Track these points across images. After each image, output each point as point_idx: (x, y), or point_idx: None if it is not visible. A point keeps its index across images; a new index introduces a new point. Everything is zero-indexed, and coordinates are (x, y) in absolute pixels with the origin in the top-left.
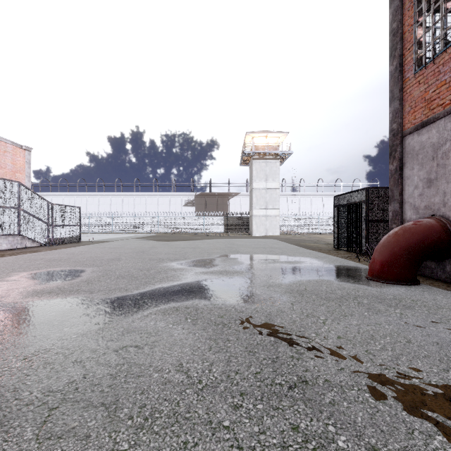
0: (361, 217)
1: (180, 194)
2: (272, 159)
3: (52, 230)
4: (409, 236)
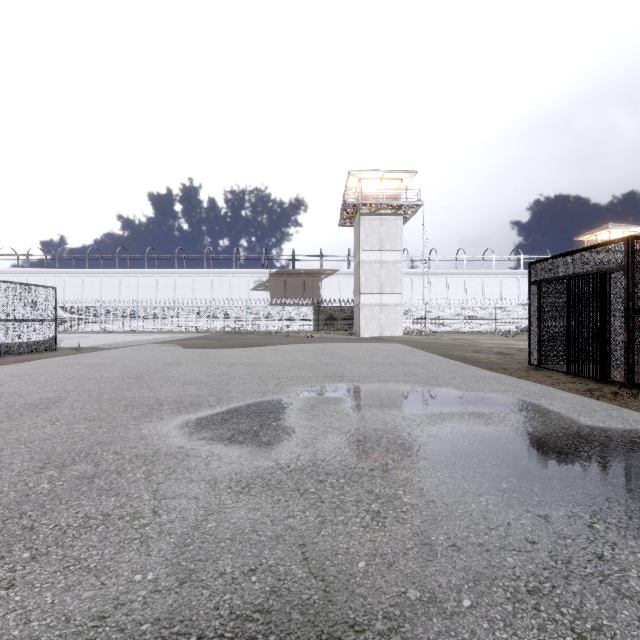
0: (609, 302)
1: (247, 272)
2: (390, 215)
3: None
4: None
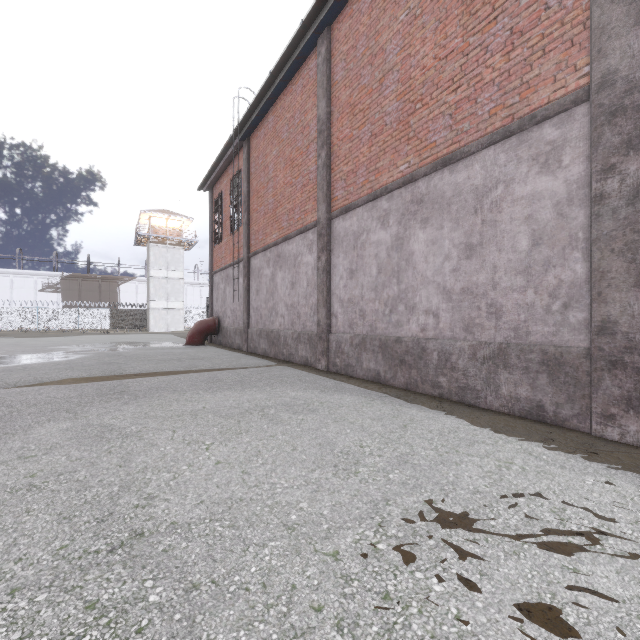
0: None
1: (33, 274)
2: (175, 245)
3: None
4: (200, 325)
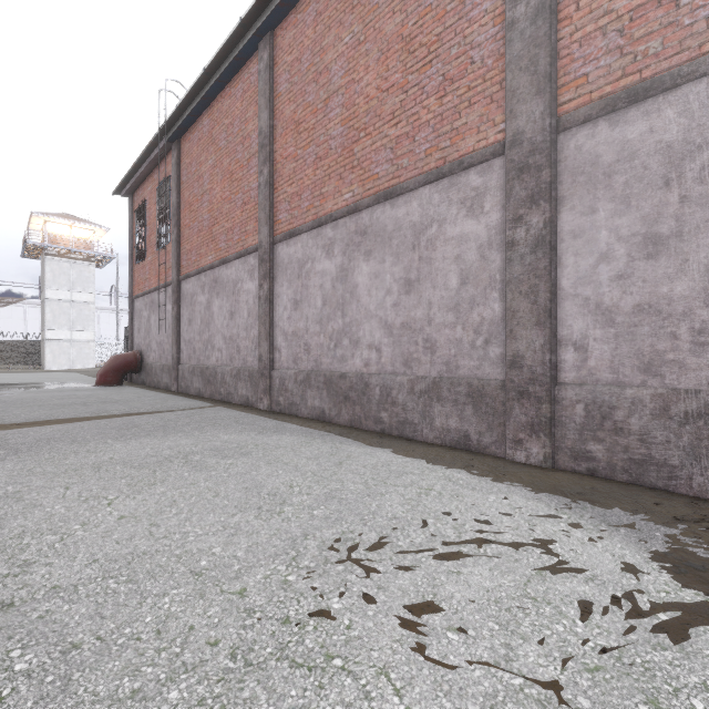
0: None
1: None
2: (82, 260)
3: None
4: (115, 360)
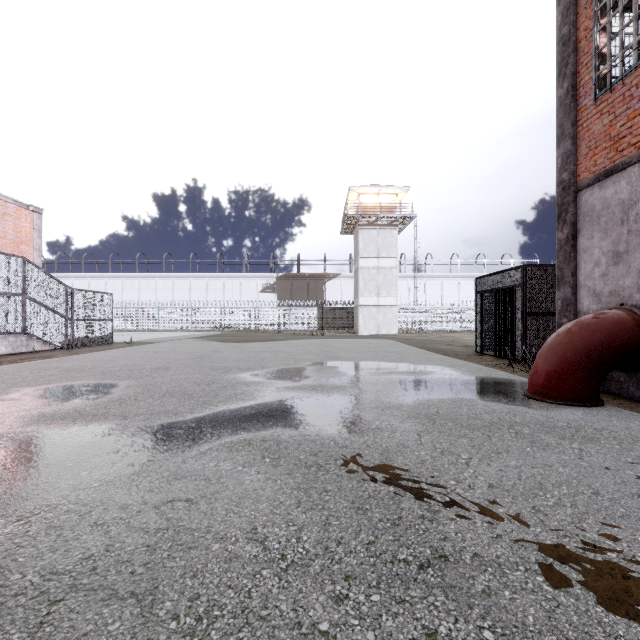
0: (515, 308)
1: (256, 276)
2: (386, 226)
3: (72, 327)
4: (587, 335)
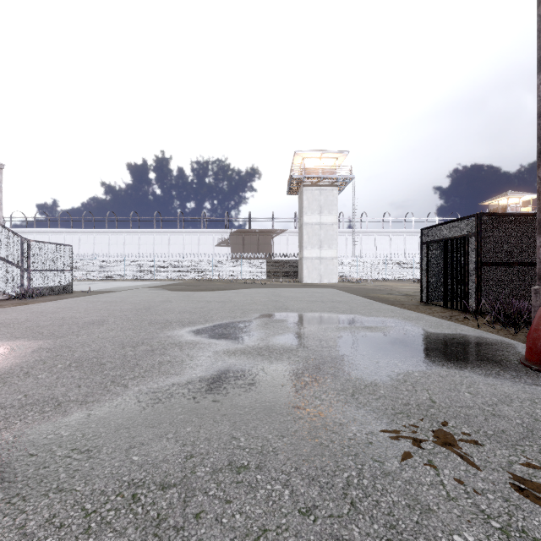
0: (467, 258)
1: (212, 231)
2: (328, 186)
3: (28, 277)
4: None
